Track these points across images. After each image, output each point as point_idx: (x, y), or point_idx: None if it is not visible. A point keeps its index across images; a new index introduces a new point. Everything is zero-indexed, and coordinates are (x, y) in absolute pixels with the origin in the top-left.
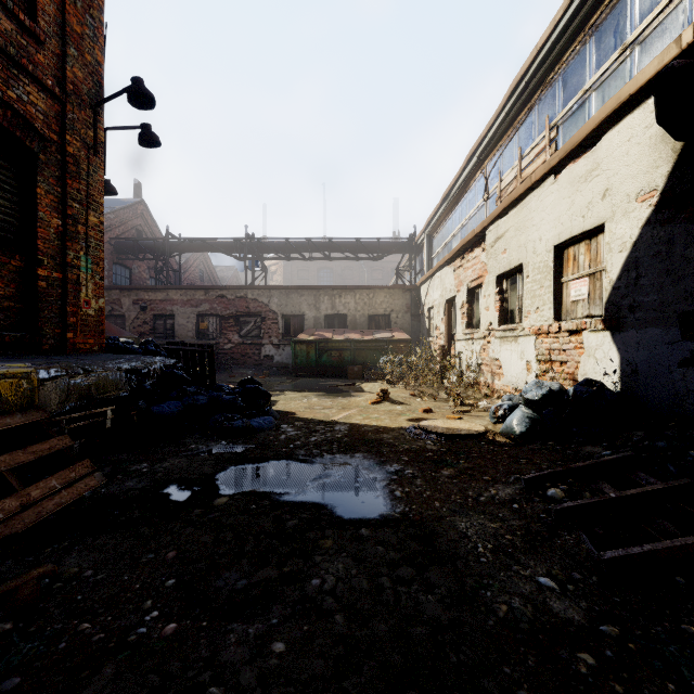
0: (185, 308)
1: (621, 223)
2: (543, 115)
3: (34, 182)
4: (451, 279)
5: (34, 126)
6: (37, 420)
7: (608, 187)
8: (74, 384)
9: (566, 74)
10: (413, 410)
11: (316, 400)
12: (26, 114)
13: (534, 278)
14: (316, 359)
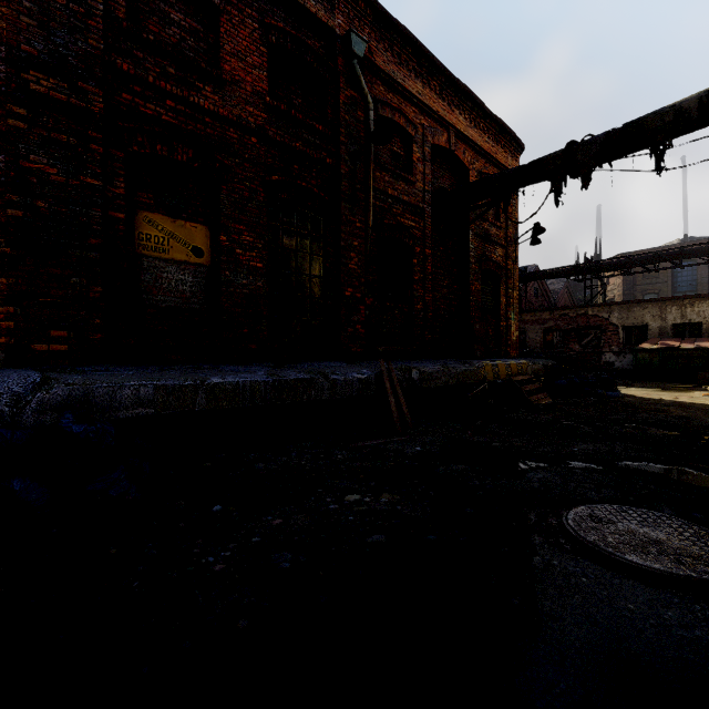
0: (534, 326)
1: None
2: None
3: (499, 287)
4: None
5: (500, 265)
6: (530, 378)
7: None
8: (533, 368)
9: None
10: None
11: (653, 392)
12: (499, 262)
13: None
14: (659, 365)
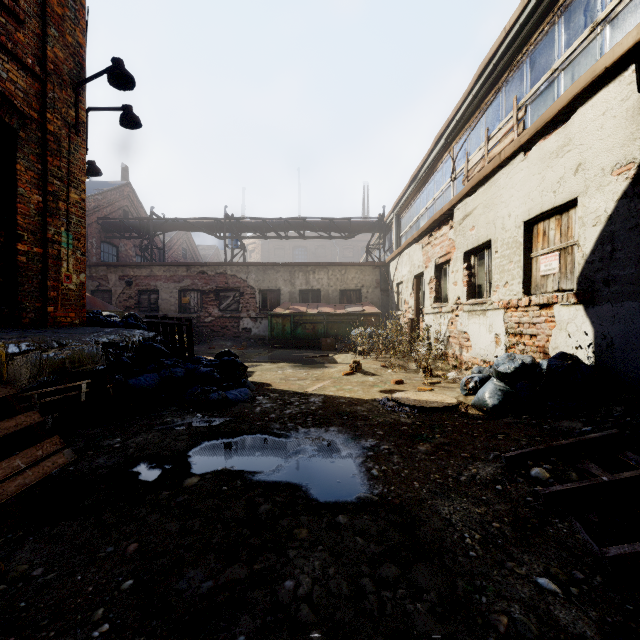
0: (168, 283)
1: (595, 197)
2: (511, 96)
3: (13, 159)
4: (419, 255)
5: (13, 103)
6: (4, 396)
7: (581, 161)
8: (46, 358)
9: (534, 55)
10: (385, 381)
11: (291, 371)
12: (5, 91)
13: (502, 253)
14: (291, 331)
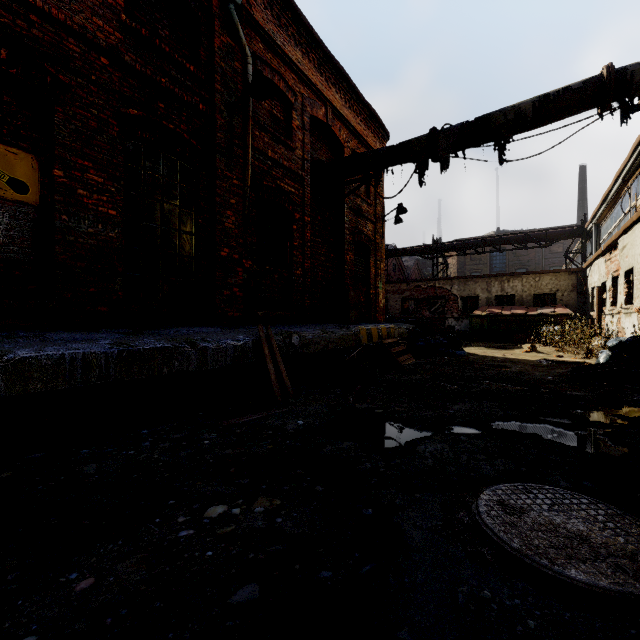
0: (394, 295)
1: None
2: None
3: (369, 258)
4: (603, 268)
5: (370, 238)
6: (397, 340)
7: None
8: (399, 332)
9: None
10: (550, 356)
11: (487, 350)
12: (369, 236)
13: (637, 277)
14: (487, 328)
